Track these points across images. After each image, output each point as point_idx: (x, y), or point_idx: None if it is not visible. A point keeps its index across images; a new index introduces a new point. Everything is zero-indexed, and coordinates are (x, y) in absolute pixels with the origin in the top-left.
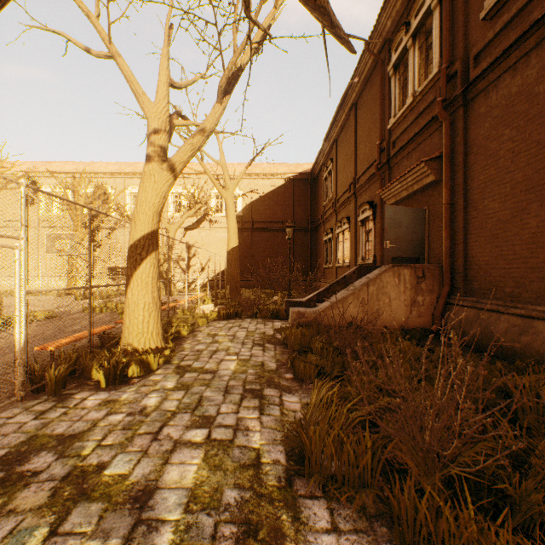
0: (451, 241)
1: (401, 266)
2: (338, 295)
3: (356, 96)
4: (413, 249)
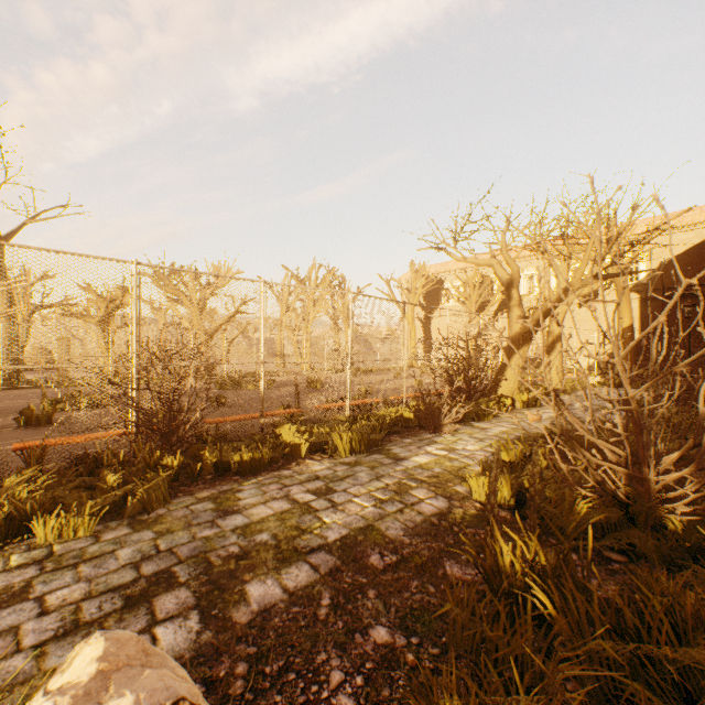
0: None
1: None
2: None
3: None
4: None
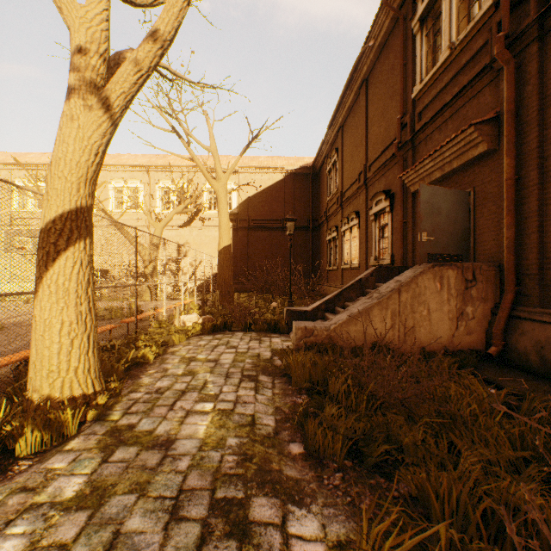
0: (516, 231)
1: (444, 265)
2: (358, 304)
3: (367, 70)
4: (454, 244)
